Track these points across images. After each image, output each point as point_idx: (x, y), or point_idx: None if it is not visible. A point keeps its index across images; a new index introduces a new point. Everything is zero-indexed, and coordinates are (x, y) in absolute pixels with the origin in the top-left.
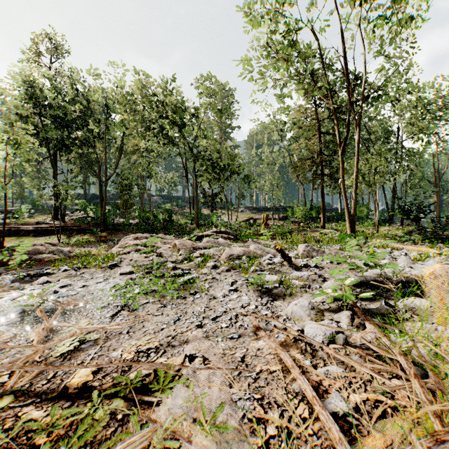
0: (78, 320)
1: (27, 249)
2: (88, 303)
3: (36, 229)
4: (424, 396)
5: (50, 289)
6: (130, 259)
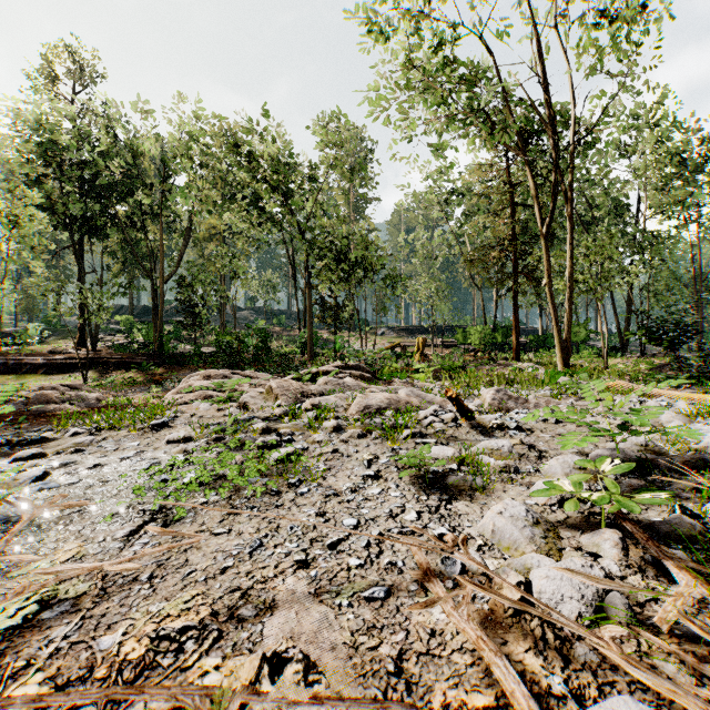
0: (59, 545)
1: (27, 395)
2: (91, 503)
3: (49, 363)
4: None
5: (28, 473)
6: (191, 414)
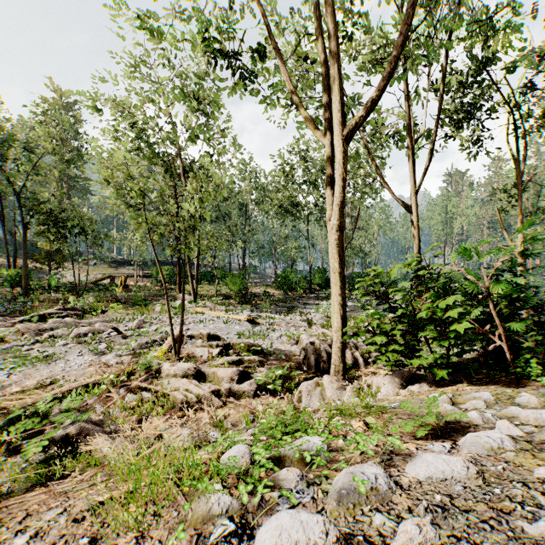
0: None
1: None
2: None
3: None
4: (126, 366)
5: None
6: None
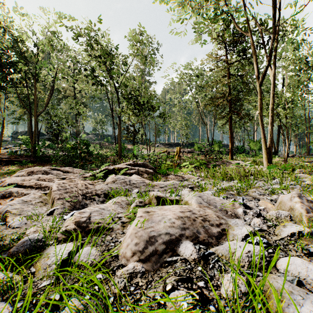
0: None
1: None
2: None
3: None
4: None
5: None
6: None
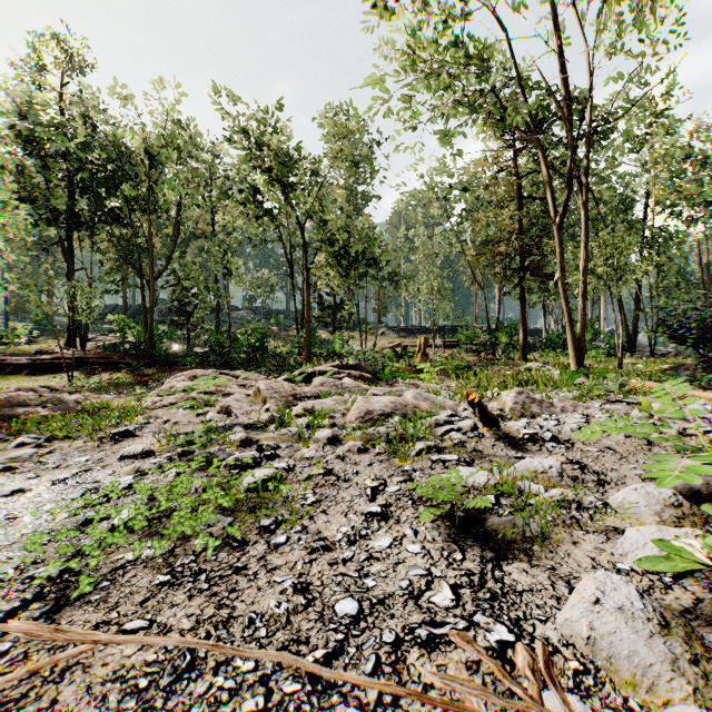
0: None
1: (2, 397)
2: None
3: (34, 363)
4: None
5: None
6: (164, 420)
